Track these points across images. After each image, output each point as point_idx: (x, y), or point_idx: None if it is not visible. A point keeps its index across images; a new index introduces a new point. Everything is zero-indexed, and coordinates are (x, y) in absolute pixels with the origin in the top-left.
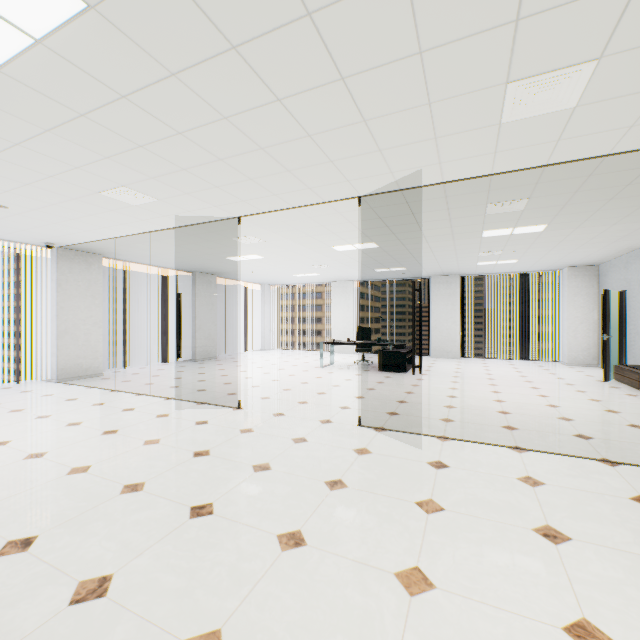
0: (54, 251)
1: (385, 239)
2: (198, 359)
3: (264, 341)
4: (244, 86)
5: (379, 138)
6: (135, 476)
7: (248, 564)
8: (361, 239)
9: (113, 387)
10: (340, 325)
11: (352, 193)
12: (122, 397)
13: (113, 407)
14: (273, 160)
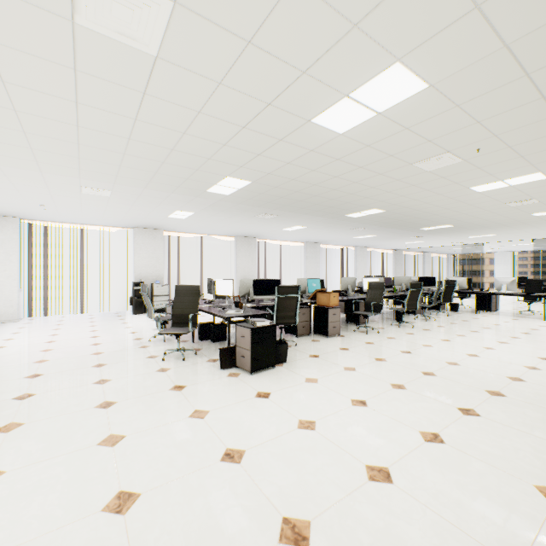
0: (393, 251)
1: (539, 243)
2: None
3: None
4: (514, 236)
5: (542, 236)
6: None
7: (520, 307)
8: (527, 243)
9: None
10: (501, 276)
11: (530, 239)
12: None
13: None
14: (509, 238)
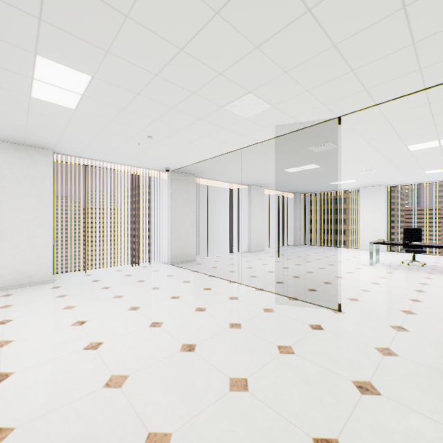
0: (169, 174)
1: None
2: (252, 251)
3: (295, 238)
4: None
5: None
6: (312, 418)
7: None
8: None
9: (208, 272)
10: (369, 226)
11: None
12: (220, 283)
13: (220, 293)
14: None
